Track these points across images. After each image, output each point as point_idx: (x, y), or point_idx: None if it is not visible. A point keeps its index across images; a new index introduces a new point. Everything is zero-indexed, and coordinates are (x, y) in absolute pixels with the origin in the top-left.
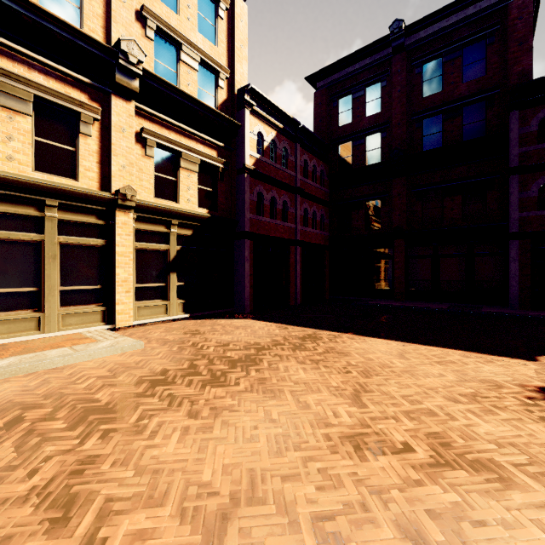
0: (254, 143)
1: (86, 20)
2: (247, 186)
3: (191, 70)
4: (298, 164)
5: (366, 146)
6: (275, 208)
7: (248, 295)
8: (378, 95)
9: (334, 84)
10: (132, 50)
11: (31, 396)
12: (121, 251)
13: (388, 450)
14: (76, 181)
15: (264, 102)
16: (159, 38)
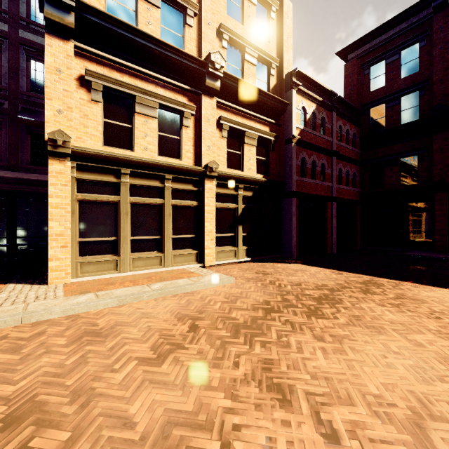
0: (298, 117)
1: (186, 45)
2: (294, 154)
3: (251, 66)
4: (334, 130)
5: (401, 106)
6: (315, 170)
7: (294, 244)
8: (415, 56)
9: (365, 54)
10: (217, 59)
11: (188, 311)
12: (208, 210)
13: None
14: (180, 161)
15: (307, 81)
16: (230, 46)
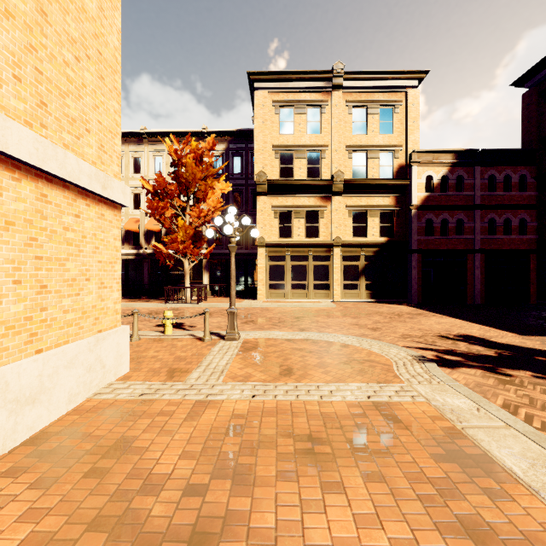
0: (422, 186)
1: (322, 170)
2: (414, 218)
3: (374, 160)
4: (477, 184)
5: None
6: (447, 226)
7: (415, 291)
8: None
9: (543, 80)
10: (338, 175)
11: (299, 310)
12: (335, 266)
13: (360, 326)
14: (318, 238)
15: (432, 152)
16: (355, 154)
